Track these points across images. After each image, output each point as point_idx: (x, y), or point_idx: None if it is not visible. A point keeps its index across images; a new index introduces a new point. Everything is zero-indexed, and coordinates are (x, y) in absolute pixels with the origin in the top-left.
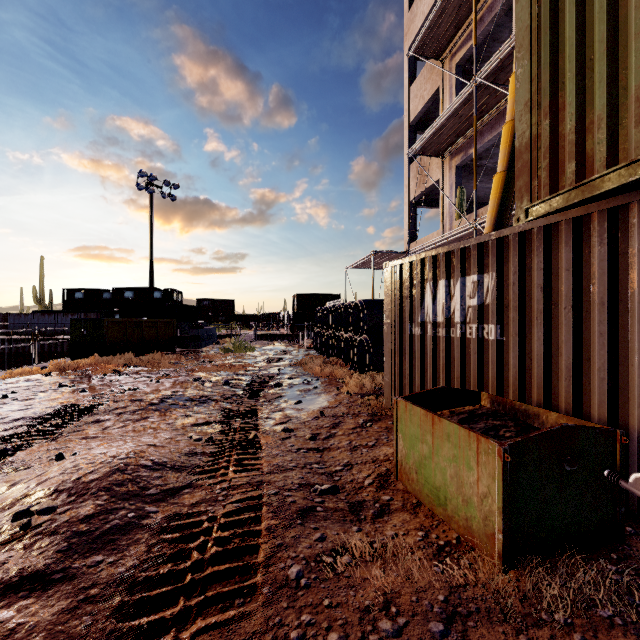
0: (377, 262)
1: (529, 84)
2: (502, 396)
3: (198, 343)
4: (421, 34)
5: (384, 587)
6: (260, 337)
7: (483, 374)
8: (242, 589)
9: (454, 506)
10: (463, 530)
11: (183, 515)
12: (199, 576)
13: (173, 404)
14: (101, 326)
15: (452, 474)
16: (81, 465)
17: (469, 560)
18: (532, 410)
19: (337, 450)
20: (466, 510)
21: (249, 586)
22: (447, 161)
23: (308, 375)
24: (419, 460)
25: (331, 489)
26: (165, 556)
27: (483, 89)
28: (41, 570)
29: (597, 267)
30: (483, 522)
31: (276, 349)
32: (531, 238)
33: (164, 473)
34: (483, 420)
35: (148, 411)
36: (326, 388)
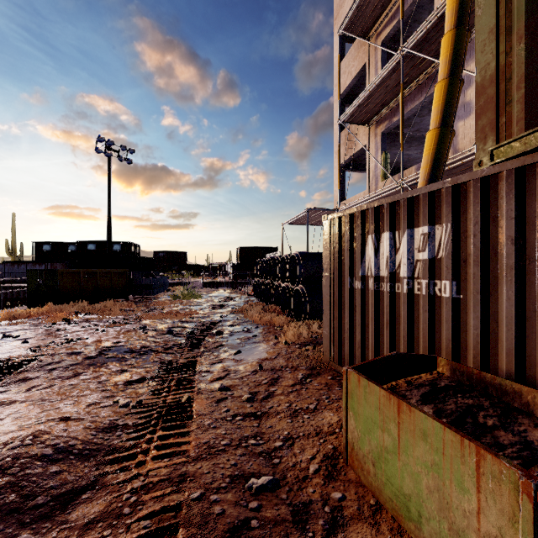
0: (310, 219)
1: (496, 7)
2: (459, 360)
3: (150, 291)
4: (350, 13)
5: None
6: (208, 284)
7: (435, 334)
8: None
9: (434, 530)
10: None
11: None
12: None
13: (111, 357)
14: (56, 276)
15: (431, 486)
16: None
17: None
18: (511, 386)
19: (276, 416)
20: None
21: None
22: (373, 129)
23: (248, 322)
24: (378, 451)
25: (270, 484)
26: None
27: (408, 60)
28: None
29: None
30: None
31: (221, 296)
32: (497, 183)
33: (65, 465)
34: (451, 397)
35: (82, 366)
36: (265, 336)
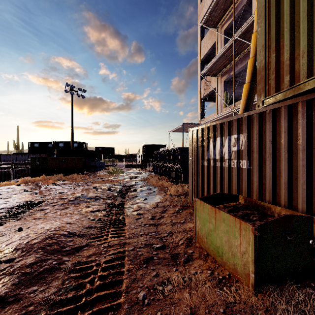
0: (184, 129)
1: (264, 35)
2: (250, 197)
3: (95, 169)
4: (206, 15)
5: (190, 304)
6: (126, 166)
7: (240, 186)
8: (113, 306)
9: (227, 257)
10: (232, 270)
11: (82, 262)
12: (89, 299)
13: (81, 200)
14: (46, 160)
15: (226, 240)
16: (30, 234)
17: (236, 288)
18: (267, 205)
19: (165, 225)
20: (233, 260)
21: (116, 304)
22: (219, 78)
23: (150, 185)
24: (208, 232)
25: (161, 247)
26: (71, 287)
27: (238, 42)
28: (2, 296)
29: (301, 130)
30: (243, 267)
31: (134, 172)
32: (265, 115)
33: (74, 238)
34: (241, 210)
35: (68, 204)
36: (159, 192)
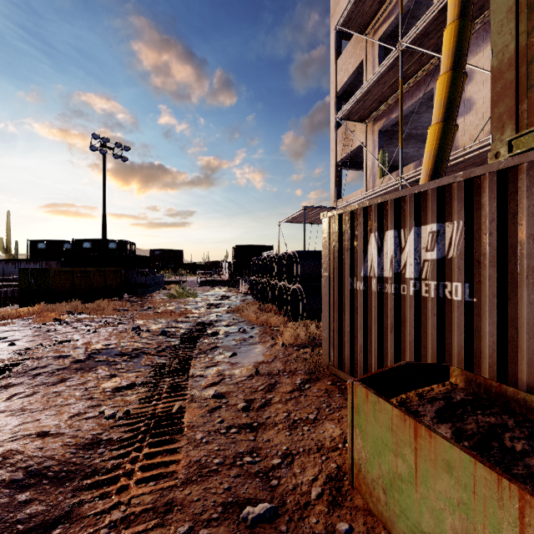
0: (307, 217)
1: None
2: (472, 369)
3: (145, 289)
4: (348, 9)
5: None
6: (204, 282)
7: (444, 340)
8: None
9: None
10: None
11: None
12: None
13: (100, 360)
14: (48, 275)
15: (457, 529)
16: None
17: None
18: None
19: (274, 428)
20: None
21: None
22: (370, 126)
23: (244, 322)
24: (390, 477)
25: (267, 514)
26: None
27: (407, 55)
28: None
29: None
30: None
31: (217, 294)
32: (516, 177)
33: (37, 492)
34: (470, 415)
35: (69, 371)
36: (261, 337)
